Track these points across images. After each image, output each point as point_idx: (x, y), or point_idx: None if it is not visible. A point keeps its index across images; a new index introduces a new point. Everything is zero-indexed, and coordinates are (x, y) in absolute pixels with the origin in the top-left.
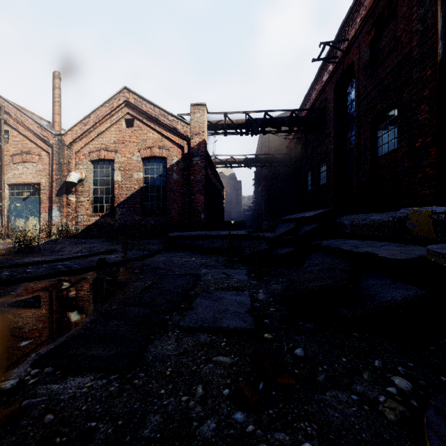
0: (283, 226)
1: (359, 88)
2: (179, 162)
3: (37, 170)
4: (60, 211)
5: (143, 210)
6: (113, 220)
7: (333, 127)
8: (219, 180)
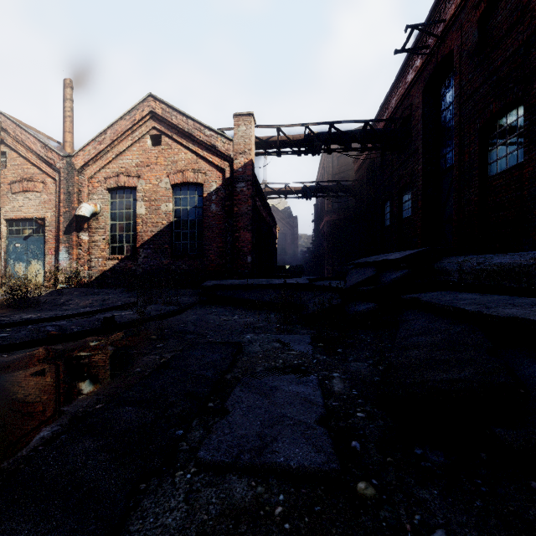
0: (357, 272)
1: (461, 85)
2: (219, 190)
3: (41, 201)
4: (69, 253)
5: (173, 251)
6: (136, 264)
7: (421, 142)
8: (270, 214)
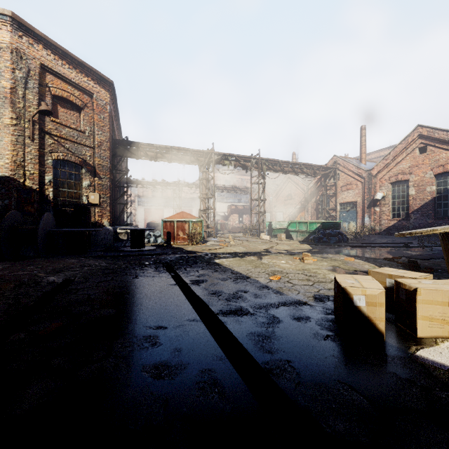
0: None
1: None
2: None
3: (354, 193)
4: (369, 218)
5: (435, 215)
6: (408, 223)
7: None
8: None
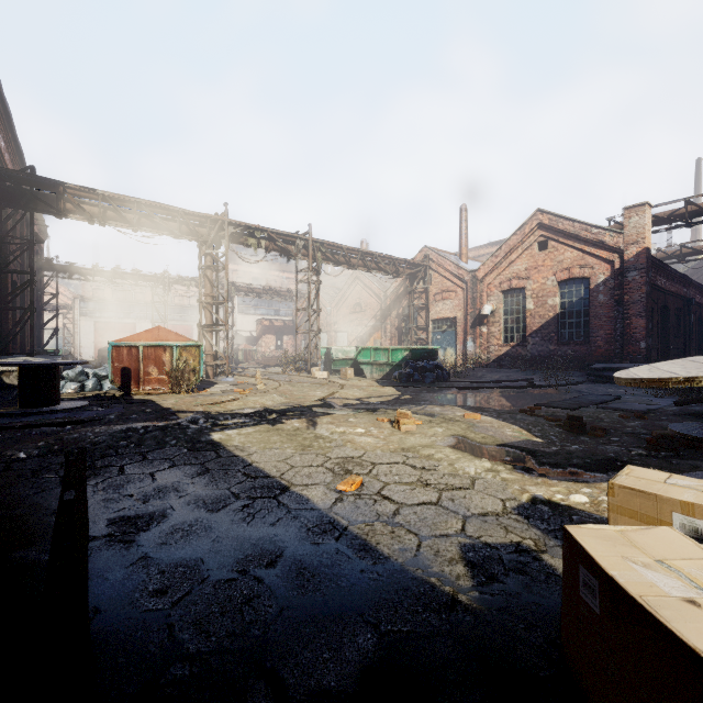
0: None
1: None
2: (607, 281)
3: (453, 305)
4: (473, 342)
5: (558, 339)
6: (525, 350)
7: None
8: (688, 283)
